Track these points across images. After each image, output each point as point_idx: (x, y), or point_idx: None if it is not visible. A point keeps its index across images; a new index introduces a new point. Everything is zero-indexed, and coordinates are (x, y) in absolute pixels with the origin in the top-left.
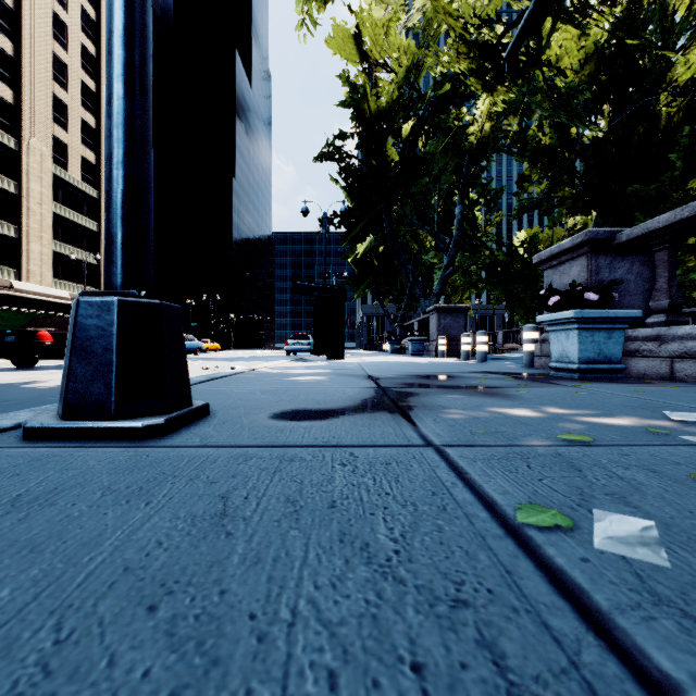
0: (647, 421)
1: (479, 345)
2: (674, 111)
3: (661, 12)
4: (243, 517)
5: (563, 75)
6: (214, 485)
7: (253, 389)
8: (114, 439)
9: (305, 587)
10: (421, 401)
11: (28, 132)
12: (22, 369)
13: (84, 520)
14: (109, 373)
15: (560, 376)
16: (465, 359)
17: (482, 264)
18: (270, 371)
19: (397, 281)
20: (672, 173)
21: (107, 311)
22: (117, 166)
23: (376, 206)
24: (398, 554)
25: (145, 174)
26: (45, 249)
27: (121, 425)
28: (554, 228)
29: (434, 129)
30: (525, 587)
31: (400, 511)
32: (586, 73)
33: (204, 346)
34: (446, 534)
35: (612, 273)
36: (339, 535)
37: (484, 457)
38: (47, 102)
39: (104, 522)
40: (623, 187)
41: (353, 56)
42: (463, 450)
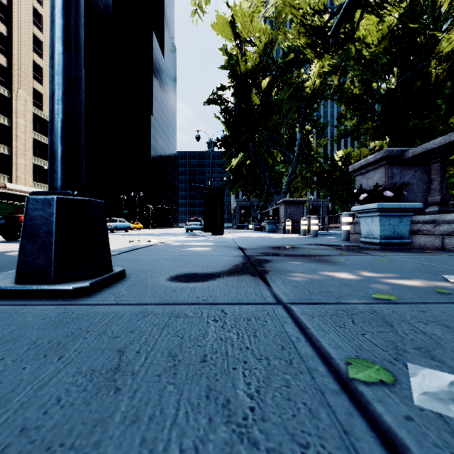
0: (433, 282)
1: (312, 225)
2: (440, 72)
3: (432, 6)
4: (132, 371)
5: (368, 47)
6: (116, 340)
7: (160, 257)
8: (52, 298)
9: (171, 451)
10: (274, 267)
11: (17, 85)
12: (9, 241)
13: (5, 375)
14: (49, 250)
15: (367, 247)
16: (303, 235)
17: (314, 172)
18: (173, 243)
19: (258, 183)
20: (439, 112)
21: (48, 205)
22: (58, 102)
23: (245, 134)
24: (253, 411)
25: (78, 108)
26: (27, 162)
27: (57, 288)
28: (361, 149)
29: (283, 84)
30: (362, 451)
31: (256, 365)
32: (383, 47)
33: (132, 226)
34: (292, 389)
35: (402, 178)
36: (206, 391)
37: (319, 313)
38: (29, 66)
39: (20, 377)
40: (407, 122)
41: (230, 35)
42: (304, 308)
